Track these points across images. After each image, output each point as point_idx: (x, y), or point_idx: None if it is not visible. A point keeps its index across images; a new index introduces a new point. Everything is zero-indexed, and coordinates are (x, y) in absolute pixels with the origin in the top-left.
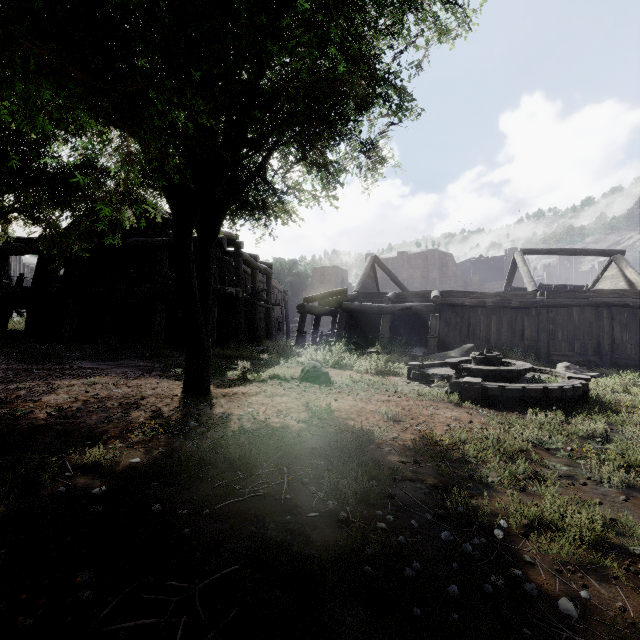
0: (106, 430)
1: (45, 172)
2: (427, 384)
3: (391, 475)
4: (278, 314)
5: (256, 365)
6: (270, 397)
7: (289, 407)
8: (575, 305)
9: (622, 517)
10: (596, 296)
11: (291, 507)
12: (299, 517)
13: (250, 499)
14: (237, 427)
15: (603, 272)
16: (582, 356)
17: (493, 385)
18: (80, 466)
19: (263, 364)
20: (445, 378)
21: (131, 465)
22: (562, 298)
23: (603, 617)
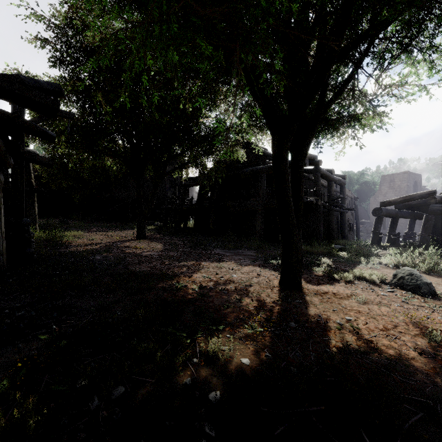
0: (225, 314)
1: (199, 136)
2: None
3: None
4: (349, 217)
5: (337, 262)
6: (364, 304)
7: (394, 323)
8: None
9: None
10: None
11: None
12: None
13: None
14: (338, 341)
15: None
16: None
17: None
18: (204, 352)
19: (343, 262)
20: None
21: (241, 366)
22: None
23: None
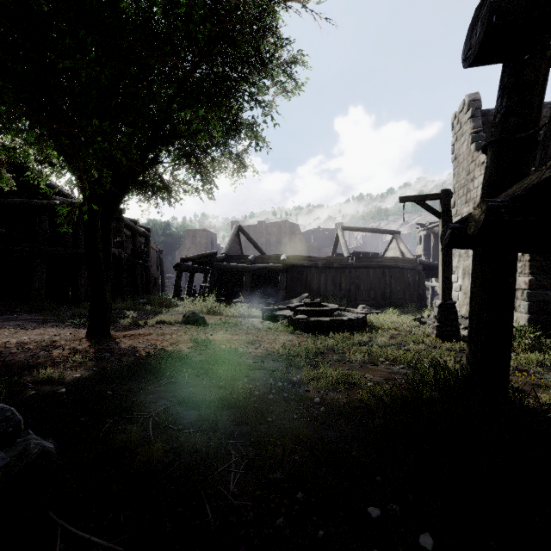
0: (38, 363)
1: None
2: (275, 322)
3: (247, 368)
4: (154, 271)
5: (142, 314)
6: (162, 335)
7: (178, 340)
8: (371, 267)
9: (353, 372)
10: (382, 261)
11: (192, 385)
12: (197, 388)
13: (166, 385)
14: (143, 354)
15: (389, 245)
16: (375, 300)
17: (313, 319)
18: (36, 382)
19: (148, 313)
20: (287, 317)
21: (75, 378)
22: (364, 262)
23: (329, 401)
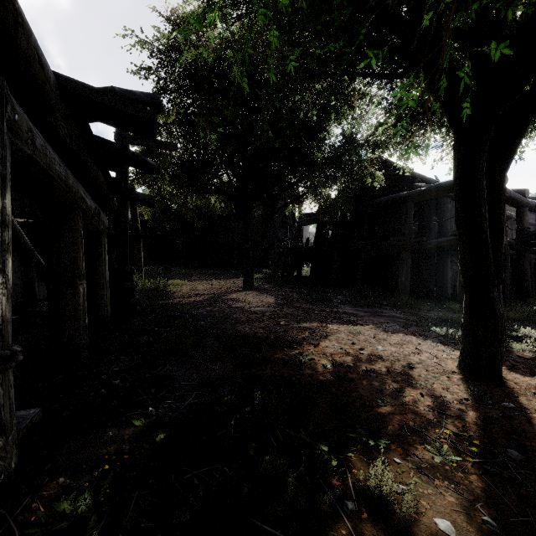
0: (381, 415)
1: (320, 158)
2: None
3: None
4: None
5: None
6: None
7: None
8: None
9: None
10: None
11: None
12: None
13: None
14: None
15: None
16: None
17: None
18: (363, 490)
19: None
20: None
21: None
22: None
23: None
